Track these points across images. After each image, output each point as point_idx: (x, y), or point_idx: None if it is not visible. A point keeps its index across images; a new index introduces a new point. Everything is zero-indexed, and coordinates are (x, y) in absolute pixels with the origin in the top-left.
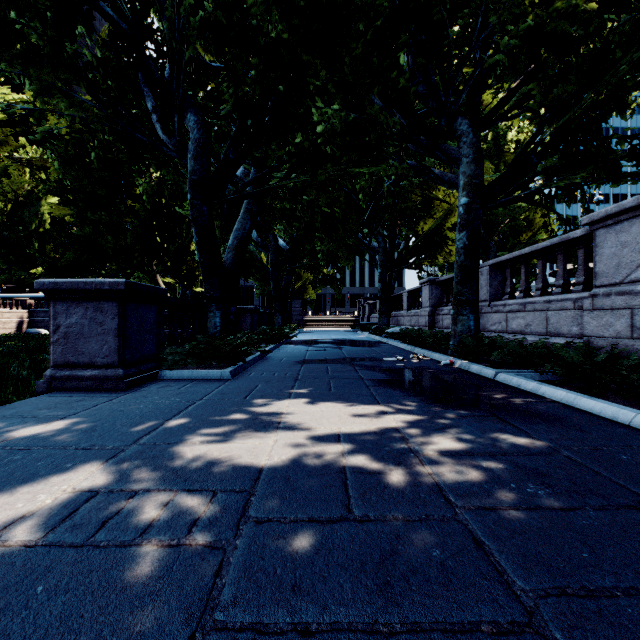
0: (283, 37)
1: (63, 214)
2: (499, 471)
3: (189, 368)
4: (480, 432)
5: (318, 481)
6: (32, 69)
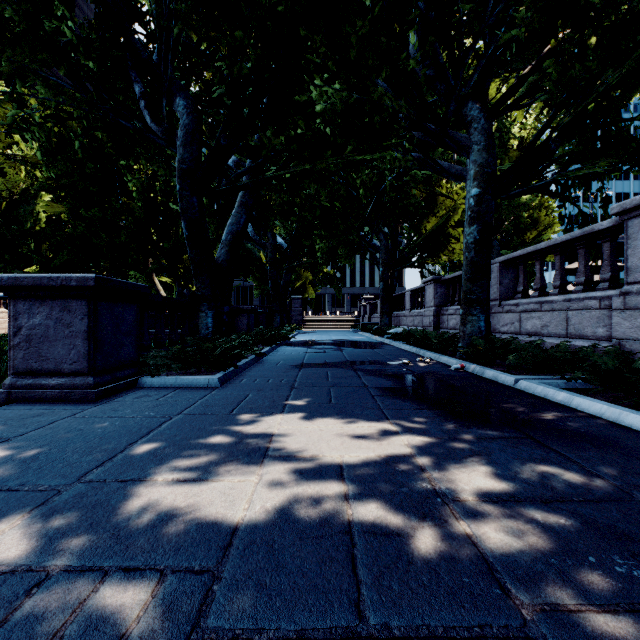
0: (279, 10)
1: (57, 212)
2: (564, 531)
3: (175, 373)
4: (519, 462)
5: (313, 550)
6: (5, 47)
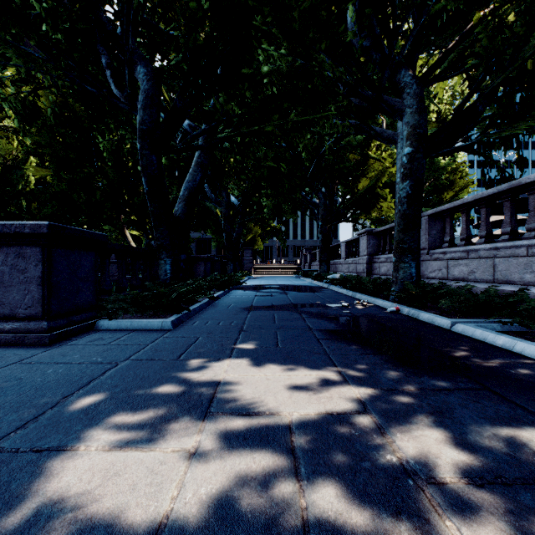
0: None
1: (43, 175)
2: None
3: (133, 316)
4: (487, 423)
5: None
6: None
